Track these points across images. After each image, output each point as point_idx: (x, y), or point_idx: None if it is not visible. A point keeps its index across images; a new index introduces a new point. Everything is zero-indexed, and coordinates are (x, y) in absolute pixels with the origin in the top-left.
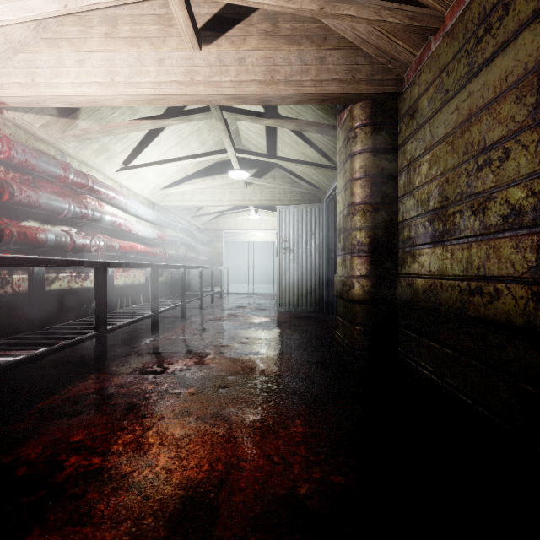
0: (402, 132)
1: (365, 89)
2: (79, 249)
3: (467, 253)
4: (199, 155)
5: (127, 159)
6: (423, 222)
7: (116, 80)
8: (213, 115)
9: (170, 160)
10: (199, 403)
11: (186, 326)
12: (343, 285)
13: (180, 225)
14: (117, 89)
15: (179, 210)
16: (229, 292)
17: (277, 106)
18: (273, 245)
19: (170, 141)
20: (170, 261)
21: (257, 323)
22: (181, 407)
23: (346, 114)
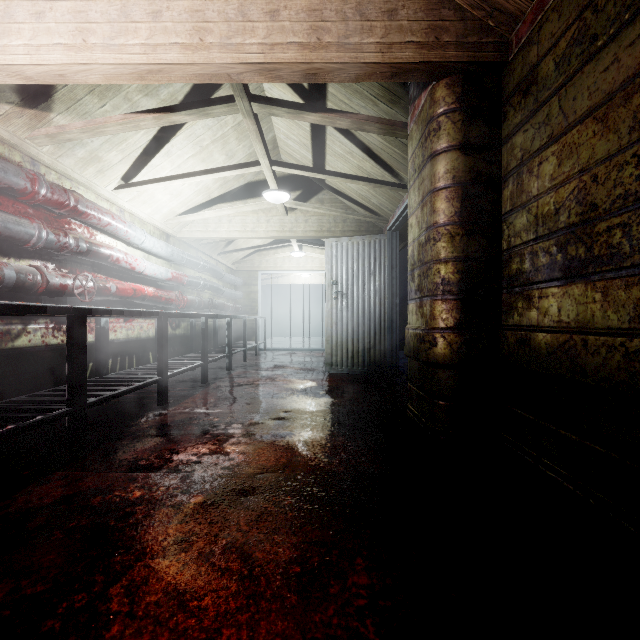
0: (508, 120)
1: (455, 56)
2: (56, 291)
3: (637, 292)
4: (223, 169)
5: (128, 172)
6: (547, 247)
7: (91, 42)
8: (239, 107)
9: (184, 175)
10: (206, 525)
11: (206, 393)
12: (420, 341)
13: (203, 263)
14: (92, 55)
15: (202, 244)
16: (267, 347)
17: (326, 102)
18: (321, 290)
19: (185, 150)
20: (190, 309)
21: (300, 389)
22: (177, 534)
23: (423, 99)
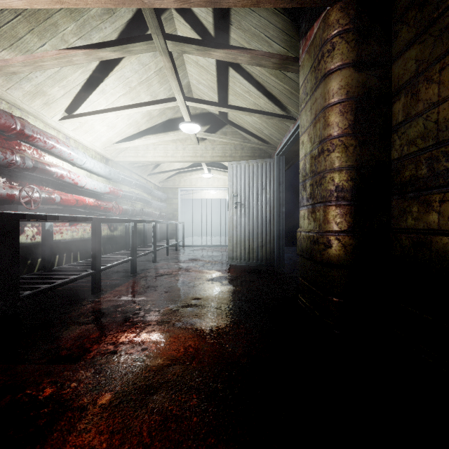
0: (400, 37)
1: None
2: (4, 200)
3: None
4: (147, 103)
5: (70, 106)
6: None
7: None
8: (156, 45)
9: (115, 108)
10: (106, 436)
11: (133, 282)
12: (314, 243)
13: (135, 181)
14: None
15: (135, 167)
16: (185, 244)
17: None
18: (225, 203)
19: (117, 90)
20: (125, 216)
21: (208, 279)
22: None
23: (316, 27)
